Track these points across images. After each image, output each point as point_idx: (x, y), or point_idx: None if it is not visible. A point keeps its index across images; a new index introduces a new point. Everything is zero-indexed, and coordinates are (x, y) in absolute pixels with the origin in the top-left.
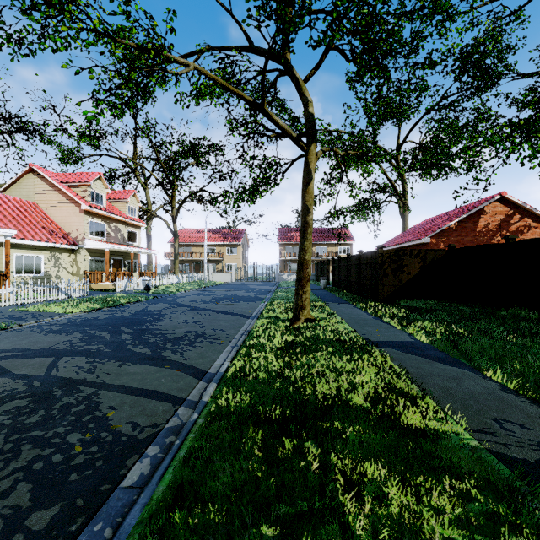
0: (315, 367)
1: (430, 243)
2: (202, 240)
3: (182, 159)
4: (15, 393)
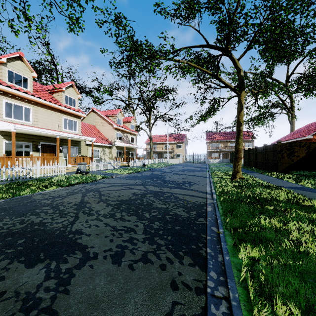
0: (256, 191)
1: (312, 139)
2: (162, 140)
3: (154, 98)
4: (145, 193)
